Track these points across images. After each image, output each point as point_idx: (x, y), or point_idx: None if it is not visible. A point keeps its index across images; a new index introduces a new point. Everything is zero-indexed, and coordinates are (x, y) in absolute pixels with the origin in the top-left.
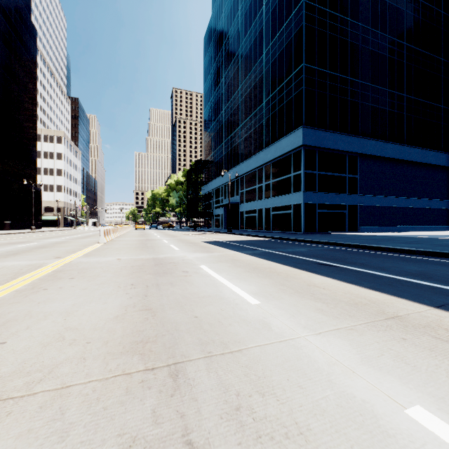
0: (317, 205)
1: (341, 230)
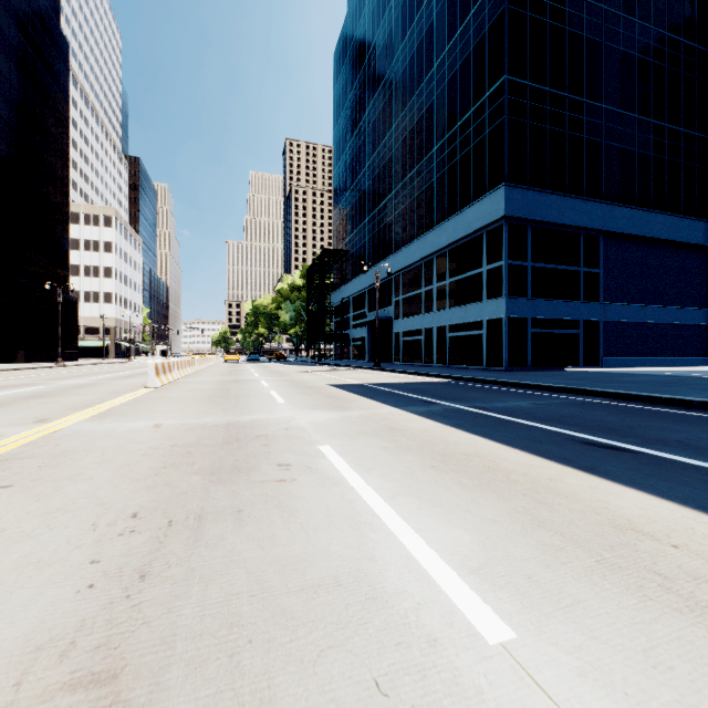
0: (529, 320)
1: (570, 364)
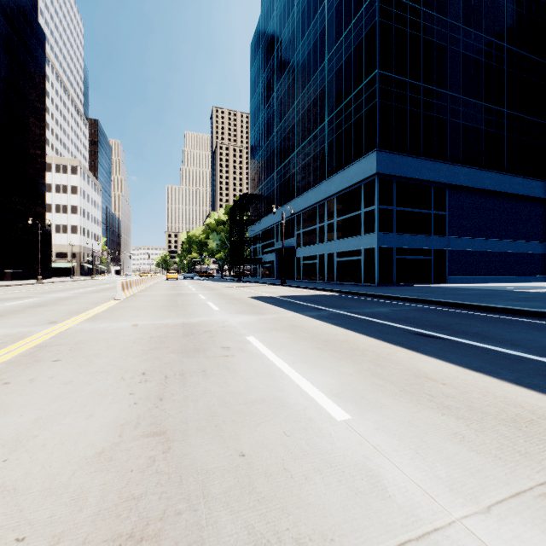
0: (394, 249)
1: (424, 281)
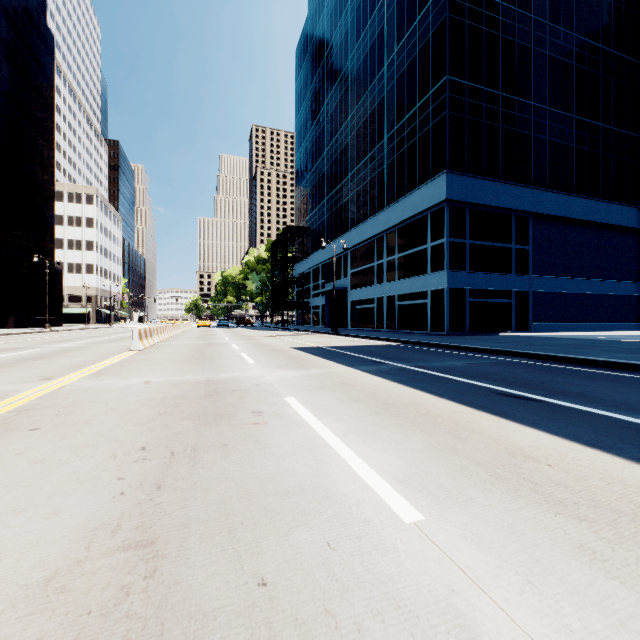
0: (468, 291)
1: (504, 329)
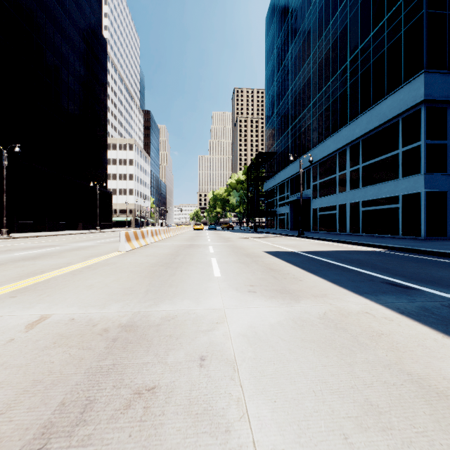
0: (449, 194)
1: None
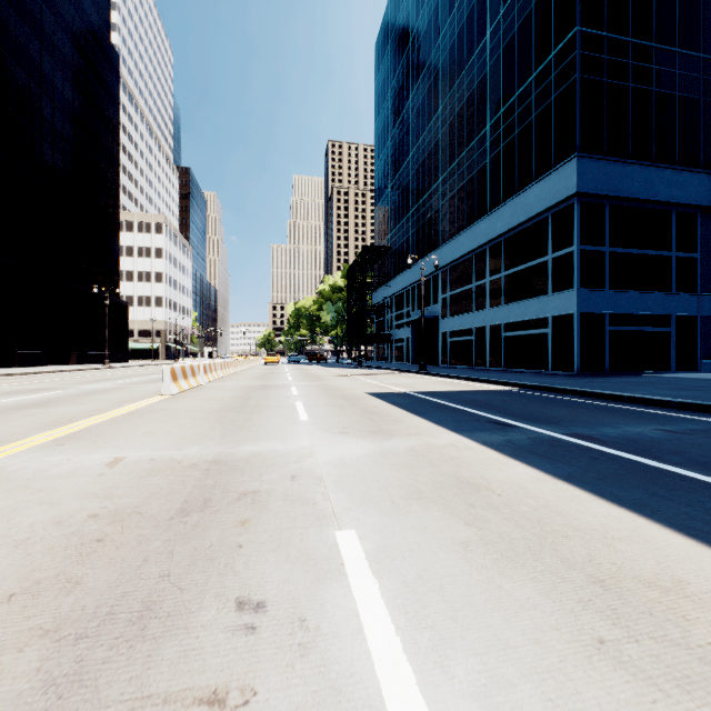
0: (607, 316)
1: (659, 368)
